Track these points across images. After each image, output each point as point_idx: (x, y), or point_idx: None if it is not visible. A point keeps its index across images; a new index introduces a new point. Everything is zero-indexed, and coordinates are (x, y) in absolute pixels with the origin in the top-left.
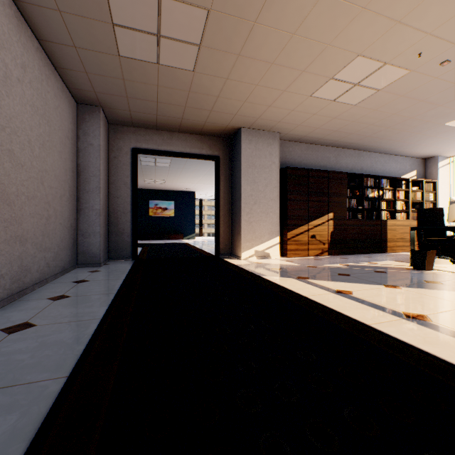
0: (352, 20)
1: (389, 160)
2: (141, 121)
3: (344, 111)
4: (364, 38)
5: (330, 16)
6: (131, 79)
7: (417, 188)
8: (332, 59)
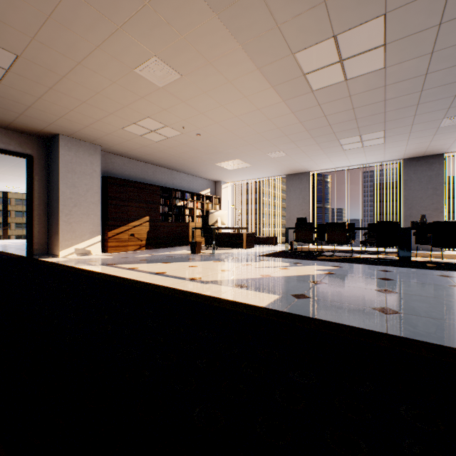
0: (138, 100)
1: (193, 179)
2: None
3: (151, 144)
4: (148, 110)
5: (123, 94)
6: None
7: (209, 201)
8: (131, 114)
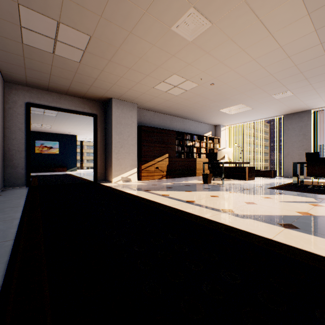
0: (169, 59)
1: (198, 125)
2: (35, 83)
3: (172, 98)
4: (176, 67)
5: (158, 55)
6: (30, 58)
7: (211, 141)
8: (162, 73)
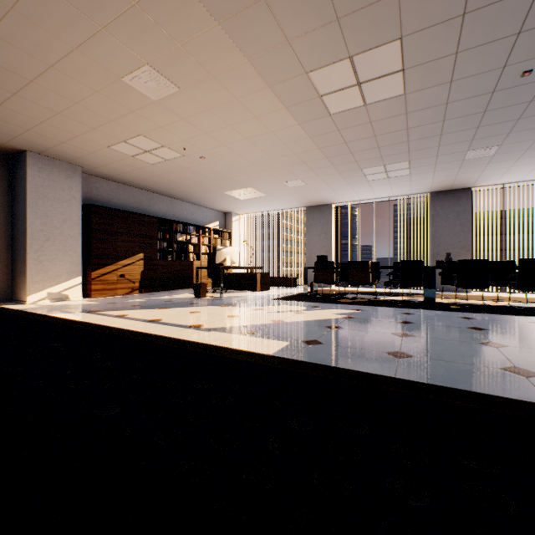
0: (128, 115)
1: (198, 210)
2: None
3: (145, 166)
4: (141, 127)
5: (108, 106)
6: None
7: (218, 236)
8: (120, 130)
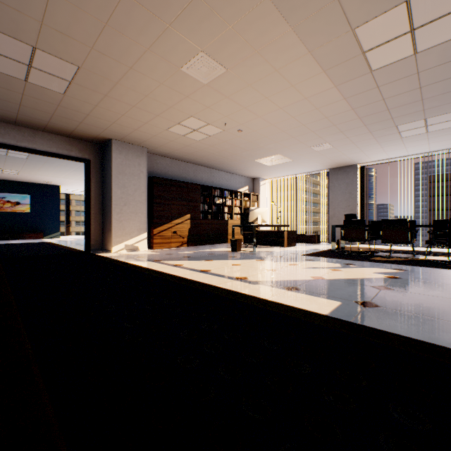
0: (183, 100)
1: (231, 177)
2: None
3: (193, 143)
4: (192, 109)
5: (169, 94)
6: None
7: (247, 199)
8: (176, 114)
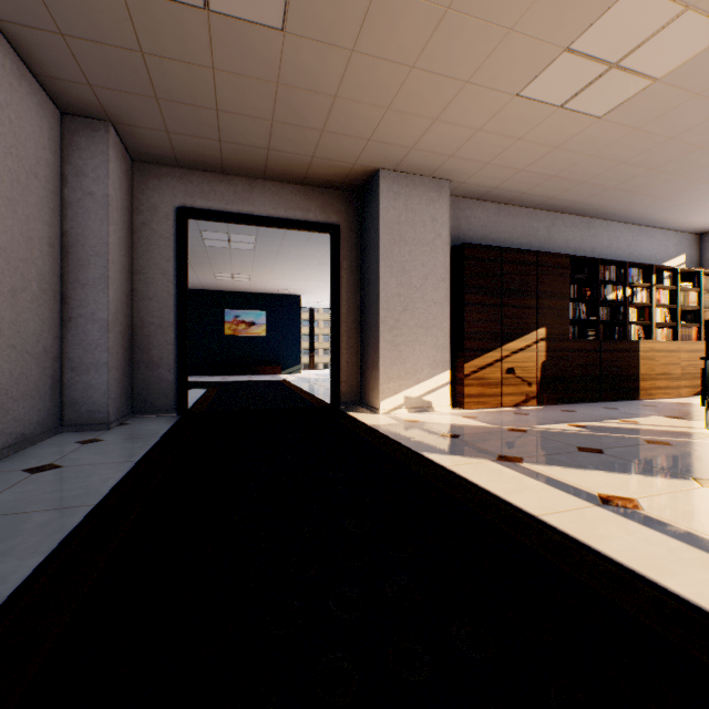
0: None
1: (639, 235)
2: (193, 154)
3: (577, 133)
4: None
5: None
6: (157, 53)
7: (690, 285)
8: None
